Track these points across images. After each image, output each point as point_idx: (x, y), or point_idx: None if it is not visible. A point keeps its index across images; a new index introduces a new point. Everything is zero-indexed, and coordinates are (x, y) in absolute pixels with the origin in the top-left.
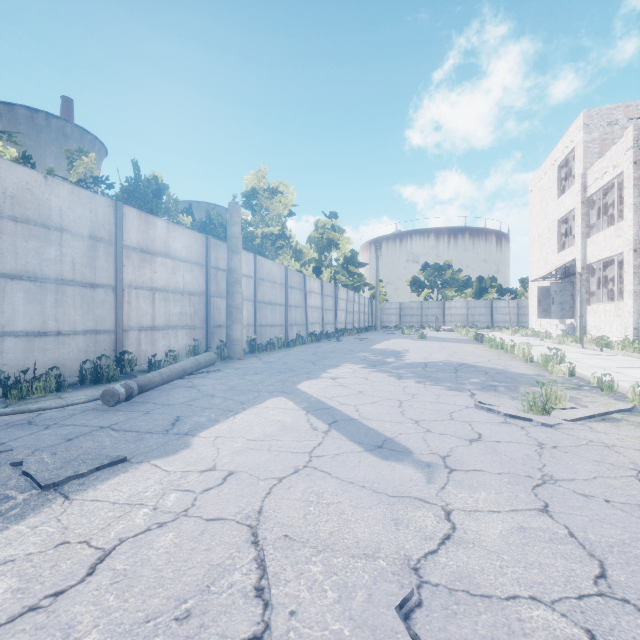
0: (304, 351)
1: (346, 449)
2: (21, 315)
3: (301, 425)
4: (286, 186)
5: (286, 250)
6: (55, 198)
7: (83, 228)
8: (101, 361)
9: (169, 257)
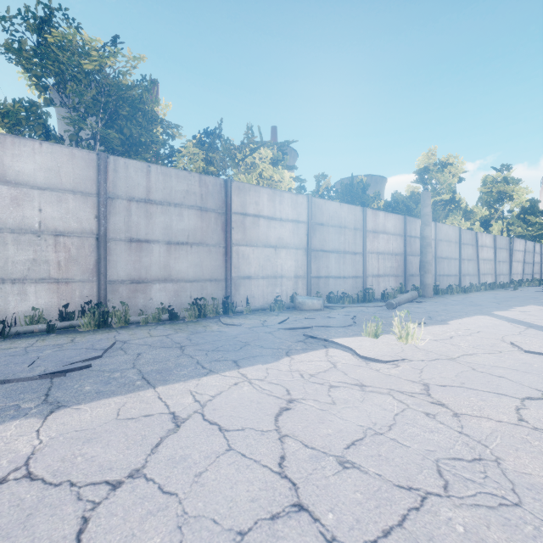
0: (482, 296)
1: (542, 333)
2: (333, 269)
3: (507, 325)
4: (455, 157)
5: (455, 212)
6: (343, 213)
7: (351, 225)
8: (357, 292)
9: (385, 233)
